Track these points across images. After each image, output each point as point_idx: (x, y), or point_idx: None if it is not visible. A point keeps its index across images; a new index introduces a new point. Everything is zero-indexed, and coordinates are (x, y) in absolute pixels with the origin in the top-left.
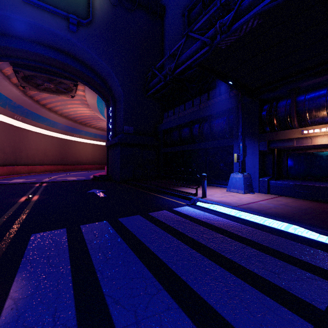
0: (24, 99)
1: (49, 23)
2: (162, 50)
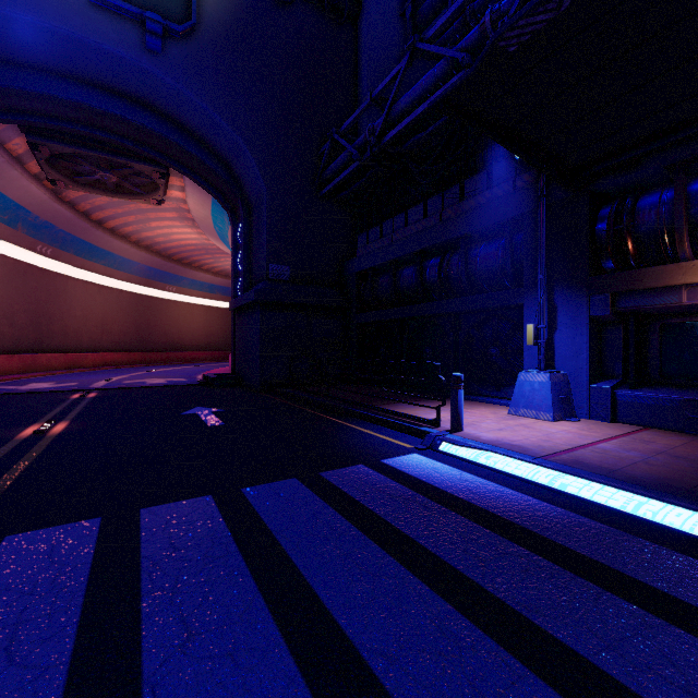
0: (57, 209)
1: (100, 32)
2: (355, 95)
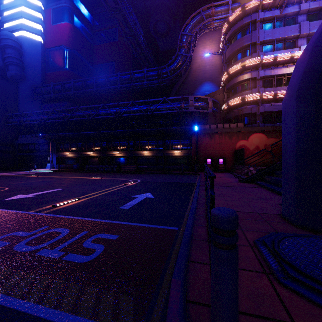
0: None
1: None
2: (18, 100)
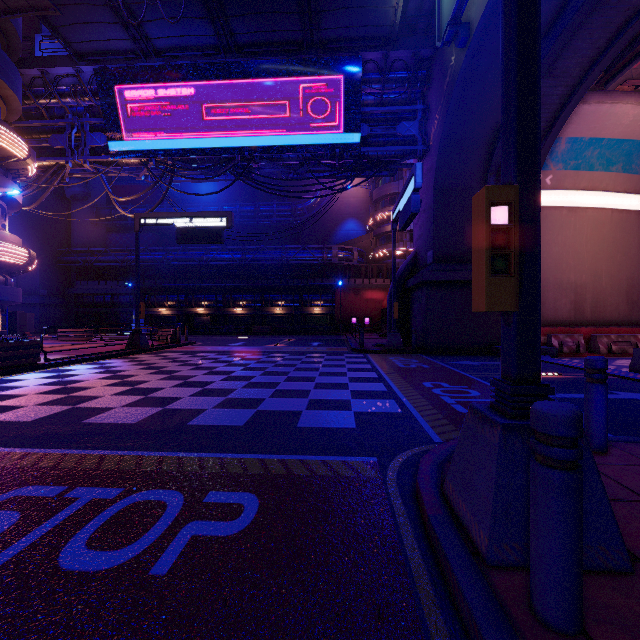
0: None
1: None
2: (70, 227)
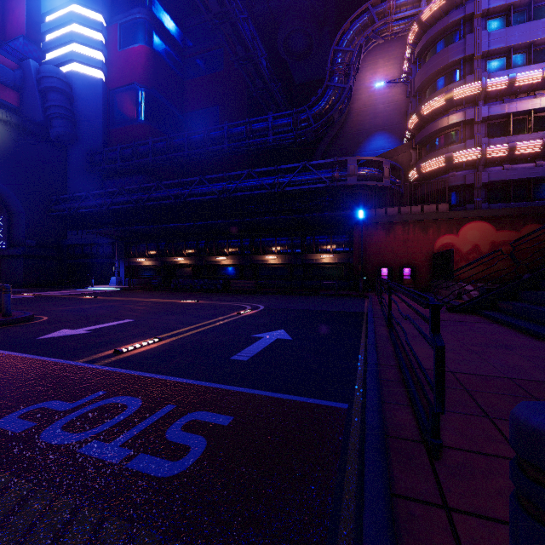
0: None
1: None
2: (66, 175)
